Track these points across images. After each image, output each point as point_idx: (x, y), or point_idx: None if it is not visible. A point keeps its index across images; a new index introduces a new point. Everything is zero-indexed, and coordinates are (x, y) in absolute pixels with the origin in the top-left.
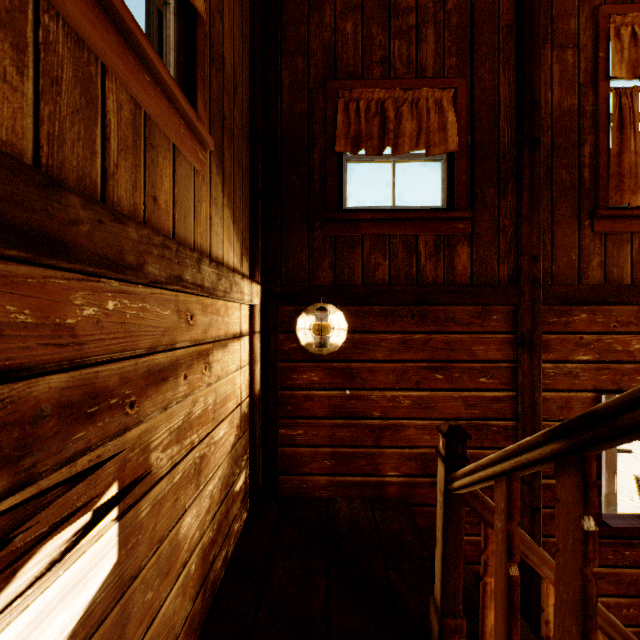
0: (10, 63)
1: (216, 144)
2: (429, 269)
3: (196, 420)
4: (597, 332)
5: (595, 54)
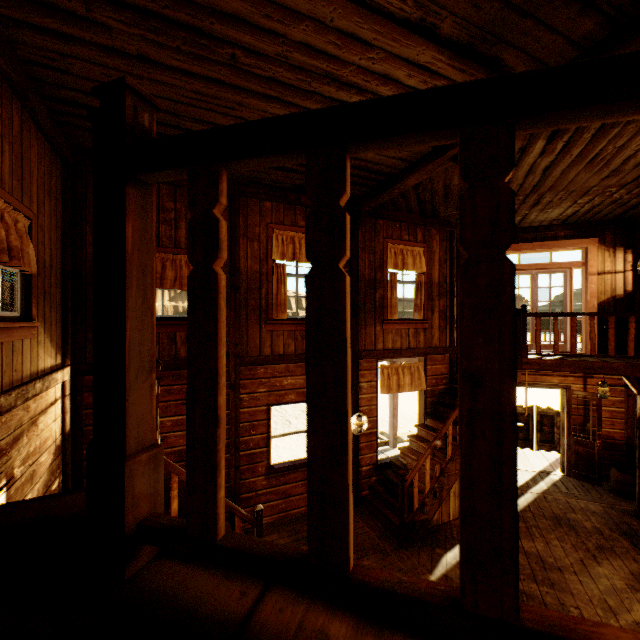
0: None
1: (41, 313)
2: (183, 350)
3: (31, 454)
4: (269, 377)
5: (268, 246)
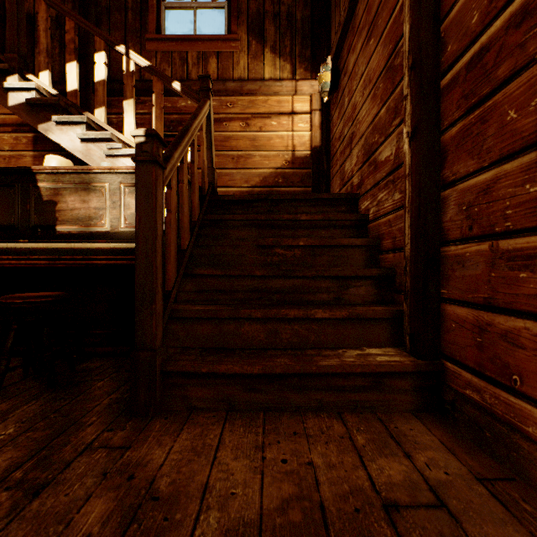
0: (167, 67)
1: (255, 31)
2: None
3: (235, 142)
4: None
5: None
